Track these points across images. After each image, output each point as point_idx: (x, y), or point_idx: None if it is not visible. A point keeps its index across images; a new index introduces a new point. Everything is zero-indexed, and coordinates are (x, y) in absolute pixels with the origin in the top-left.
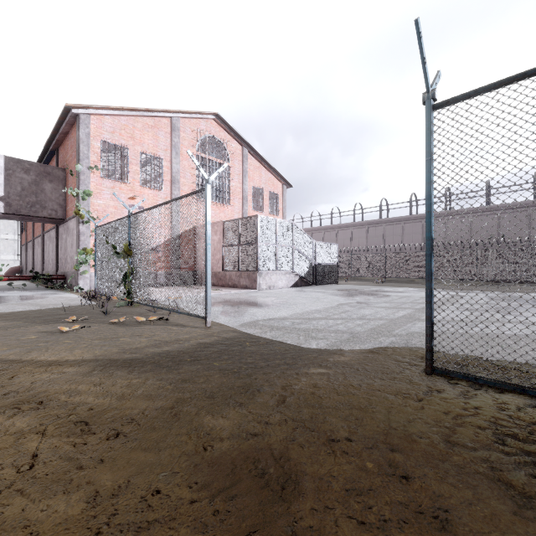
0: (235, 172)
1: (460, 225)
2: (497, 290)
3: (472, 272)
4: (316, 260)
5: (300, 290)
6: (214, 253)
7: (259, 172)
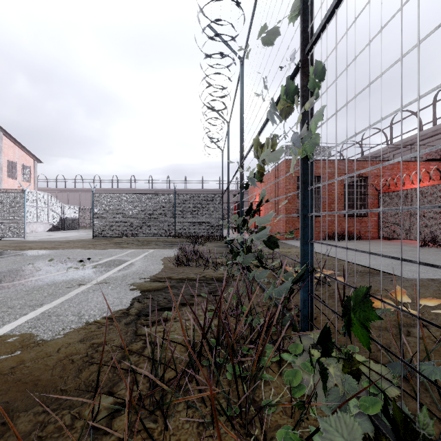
0: None
1: None
2: None
3: None
4: (65, 215)
5: (55, 232)
6: None
7: (13, 150)
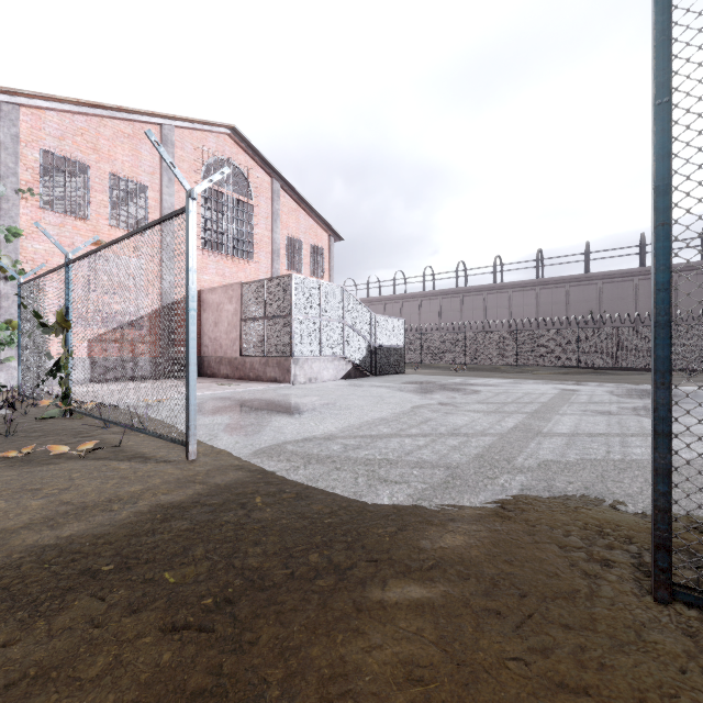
0: (261, 214)
1: (554, 298)
2: (611, 380)
3: (572, 357)
4: (377, 340)
5: (354, 383)
6: (228, 330)
7: (296, 217)
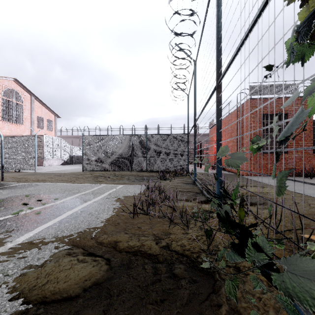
0: (27, 108)
1: None
2: None
3: None
4: (72, 154)
5: (64, 166)
6: None
7: (41, 109)
